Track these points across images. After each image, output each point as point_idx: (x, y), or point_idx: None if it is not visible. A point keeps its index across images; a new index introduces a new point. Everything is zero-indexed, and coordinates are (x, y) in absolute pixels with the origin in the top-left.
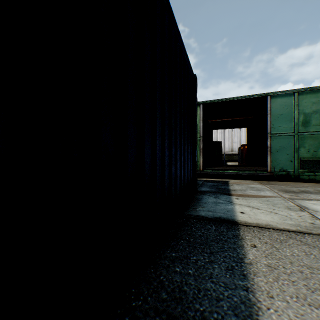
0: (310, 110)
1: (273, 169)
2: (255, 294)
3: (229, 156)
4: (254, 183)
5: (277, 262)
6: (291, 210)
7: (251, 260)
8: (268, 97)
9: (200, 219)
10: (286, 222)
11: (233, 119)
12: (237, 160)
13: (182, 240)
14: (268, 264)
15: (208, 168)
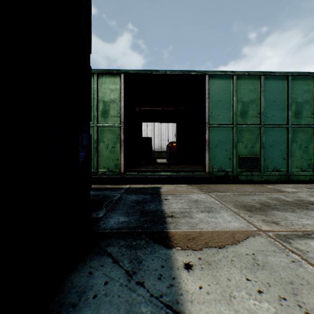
0: (248, 98)
1: (211, 168)
2: None
3: (159, 153)
4: (194, 189)
5: None
6: None
7: None
8: (207, 76)
9: None
10: None
11: (164, 109)
12: (166, 157)
13: None
14: None
15: (133, 169)
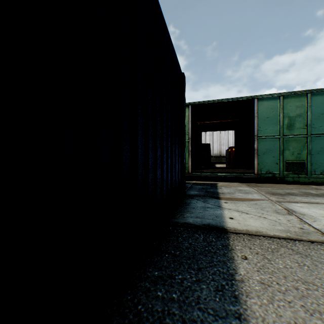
0: (294, 113)
1: (260, 171)
2: (249, 323)
3: (218, 158)
4: (242, 185)
5: (271, 277)
6: (279, 214)
7: (242, 276)
8: (255, 100)
9: (188, 227)
10: (276, 227)
11: (221, 121)
12: (225, 162)
13: (167, 254)
14: (261, 280)
15: (197, 171)
